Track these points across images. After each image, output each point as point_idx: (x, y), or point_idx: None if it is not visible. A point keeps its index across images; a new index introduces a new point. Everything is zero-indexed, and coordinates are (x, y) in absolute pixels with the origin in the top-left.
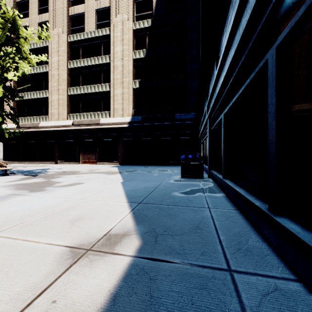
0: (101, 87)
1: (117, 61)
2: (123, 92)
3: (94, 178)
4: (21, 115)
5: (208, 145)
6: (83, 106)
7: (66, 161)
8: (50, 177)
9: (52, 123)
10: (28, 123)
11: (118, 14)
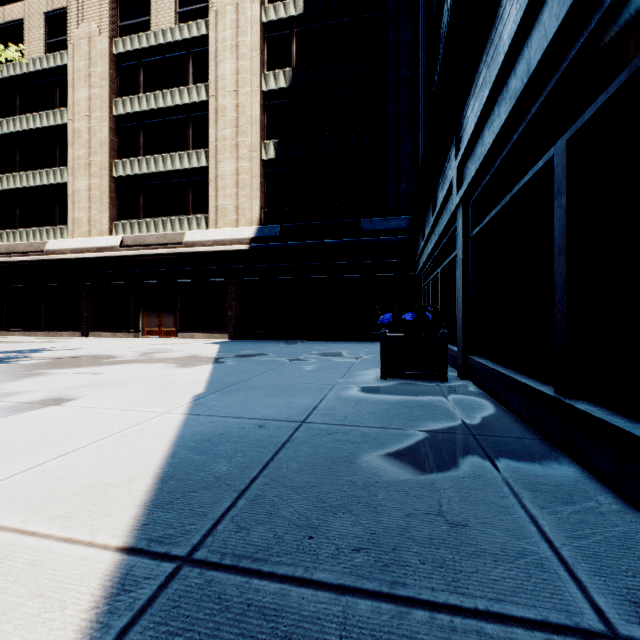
0: (188, 158)
1: (224, 97)
2: (238, 170)
3: (125, 380)
4: (7, 225)
5: (460, 282)
6: (146, 203)
7: (106, 330)
8: (4, 375)
9: (76, 243)
10: (20, 242)
11: None
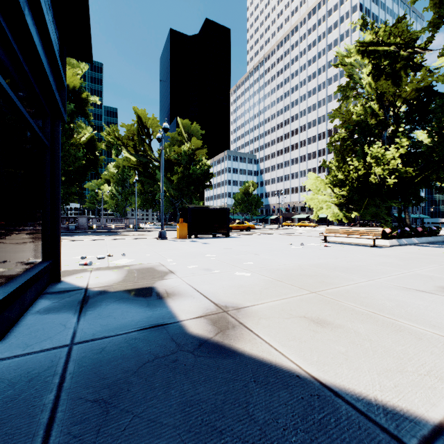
0: None
1: None
2: None
3: None
4: None
5: None
6: None
7: None
8: None
9: None
10: None
11: None
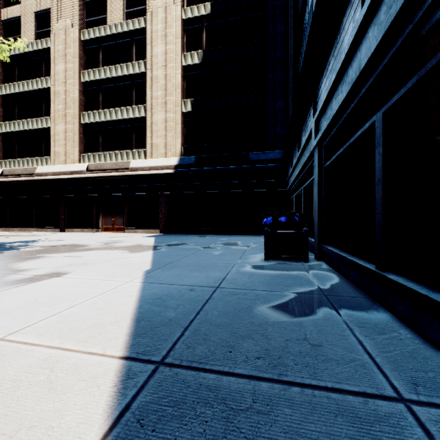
0: (132, 111)
1: (156, 70)
2: (166, 119)
3: (97, 261)
4: (9, 156)
5: (316, 196)
6: (104, 141)
7: (77, 227)
8: (17, 257)
9: (56, 168)
10: (18, 167)
11: None
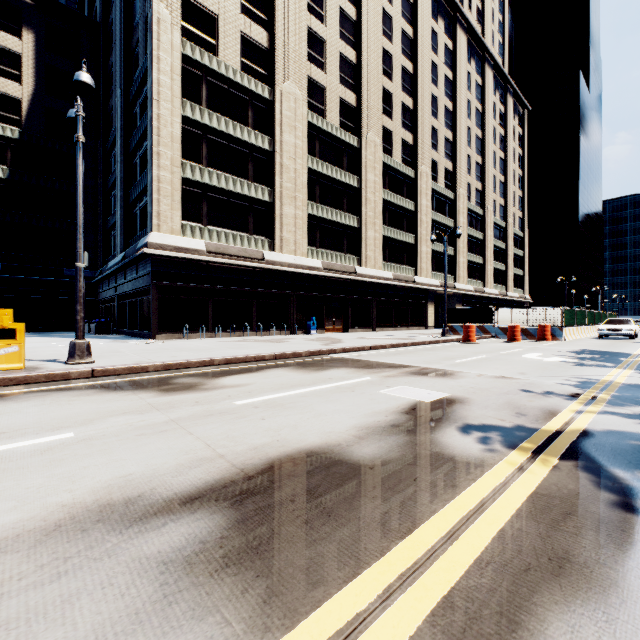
0: None
1: None
2: None
3: None
4: None
5: (117, 312)
6: None
7: None
8: None
9: None
10: None
11: None
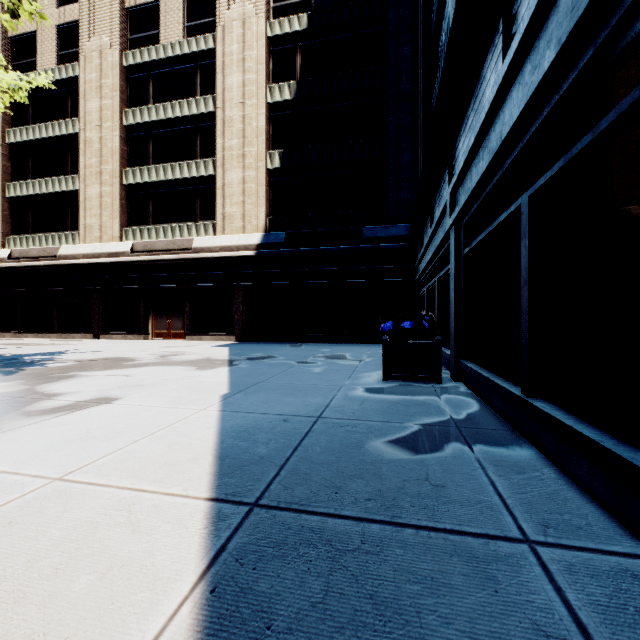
0: (196, 167)
1: (231, 109)
2: (245, 179)
3: (155, 382)
4: (20, 230)
5: (453, 294)
6: (155, 210)
7: (117, 332)
8: (45, 377)
9: (88, 248)
10: (33, 247)
11: (234, 2)
